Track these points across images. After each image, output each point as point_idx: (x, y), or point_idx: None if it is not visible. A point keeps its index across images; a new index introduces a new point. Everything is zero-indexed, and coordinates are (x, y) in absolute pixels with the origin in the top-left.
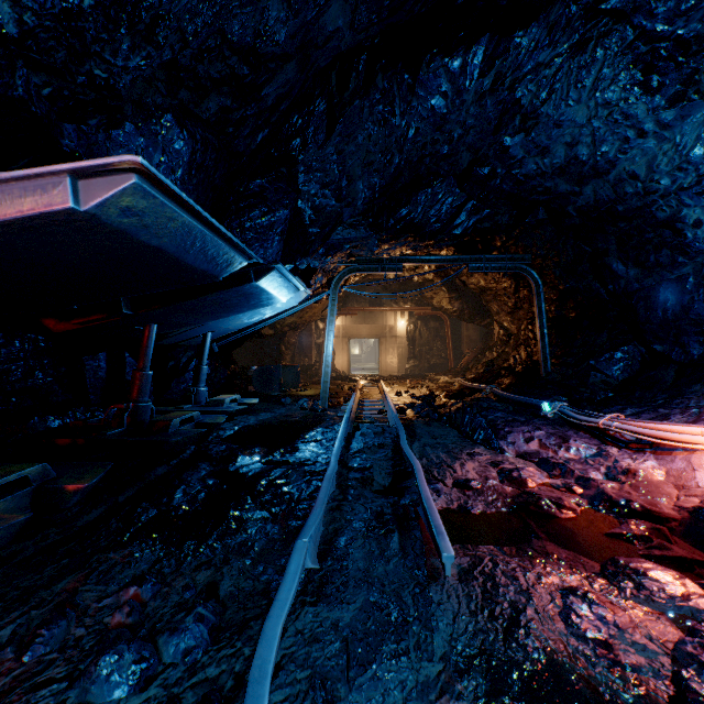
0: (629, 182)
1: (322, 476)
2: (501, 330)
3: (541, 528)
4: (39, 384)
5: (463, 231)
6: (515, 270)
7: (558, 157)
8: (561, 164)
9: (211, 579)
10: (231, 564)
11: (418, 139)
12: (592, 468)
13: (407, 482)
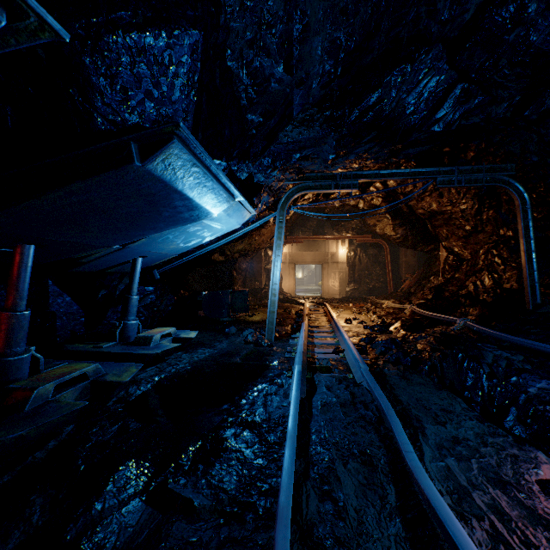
0: None
1: None
2: (450, 255)
3: None
4: None
5: (446, 127)
6: (494, 182)
7: None
8: None
9: None
10: None
11: None
12: None
13: None
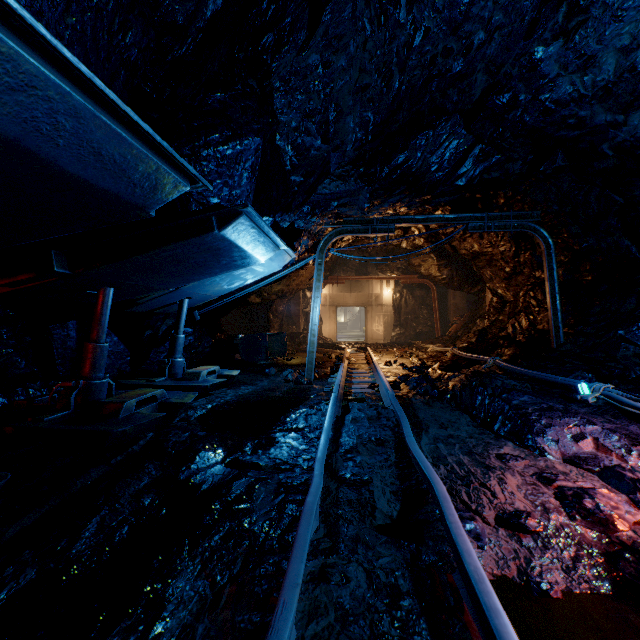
0: None
1: (301, 496)
2: (494, 297)
3: None
4: None
5: (468, 181)
6: (522, 228)
7: (604, 72)
8: (608, 81)
9: None
10: None
11: (426, 48)
12: None
13: (425, 512)
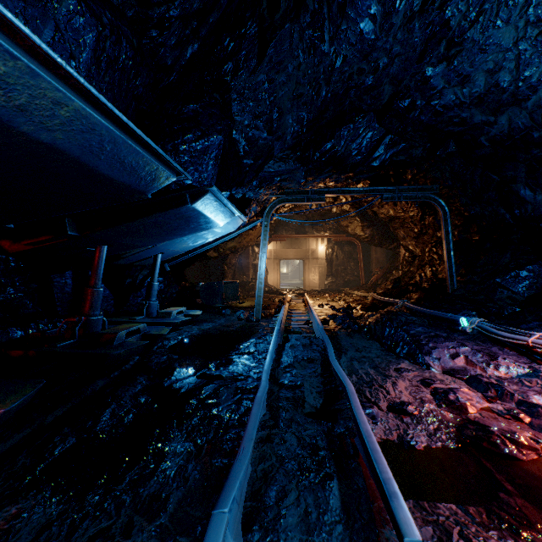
0: None
1: (253, 395)
2: (406, 252)
3: (503, 475)
4: (10, 298)
5: (381, 163)
6: (424, 199)
7: (477, 86)
8: (480, 93)
9: None
10: (132, 538)
11: (345, 68)
12: (531, 390)
13: (339, 404)
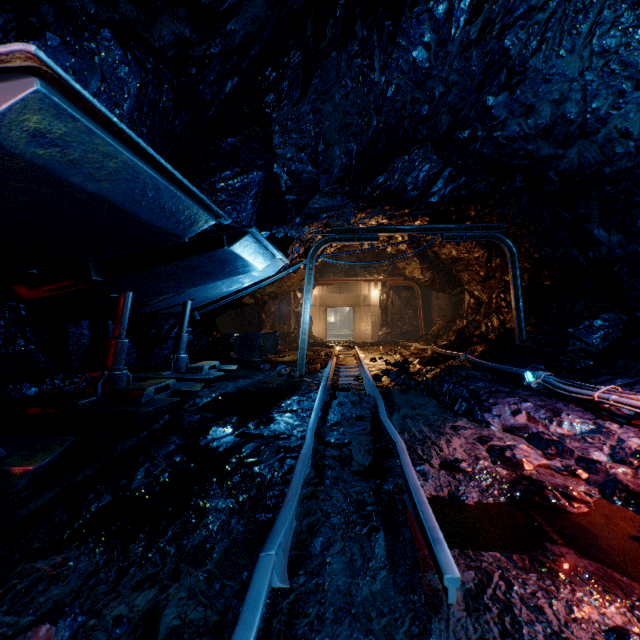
0: (620, 141)
1: (297, 453)
2: (471, 299)
3: (552, 526)
4: (20, 351)
5: (440, 199)
6: (489, 238)
7: (543, 117)
8: (546, 124)
9: (153, 604)
10: (180, 581)
11: (397, 98)
12: (592, 447)
13: (389, 461)
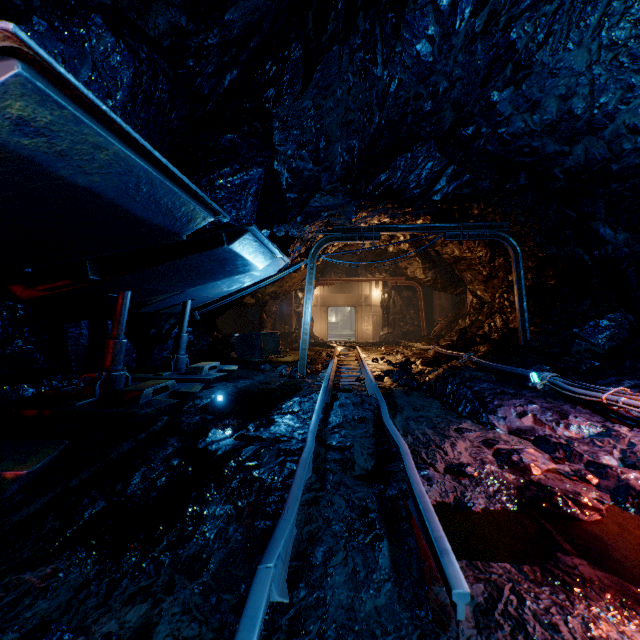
0: (628, 137)
1: (298, 457)
2: (474, 299)
3: (563, 535)
4: (18, 352)
5: (443, 197)
6: (493, 237)
7: (549, 113)
8: (552, 120)
9: (145, 620)
10: (175, 595)
11: (400, 93)
12: (602, 450)
13: (392, 465)
